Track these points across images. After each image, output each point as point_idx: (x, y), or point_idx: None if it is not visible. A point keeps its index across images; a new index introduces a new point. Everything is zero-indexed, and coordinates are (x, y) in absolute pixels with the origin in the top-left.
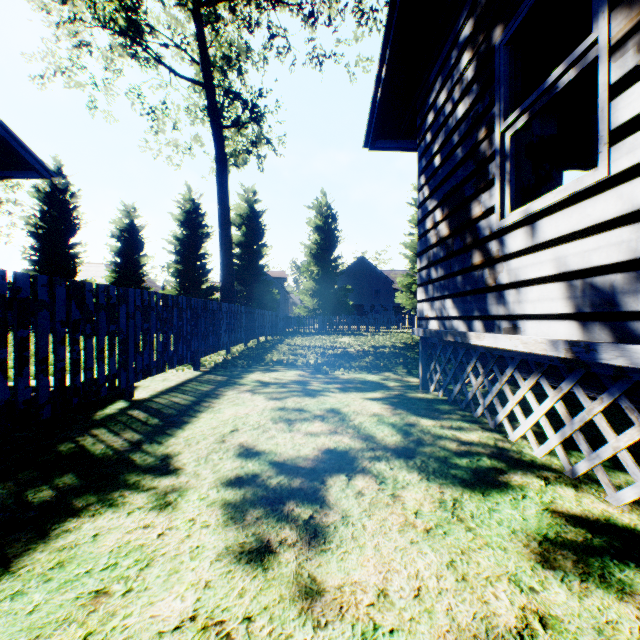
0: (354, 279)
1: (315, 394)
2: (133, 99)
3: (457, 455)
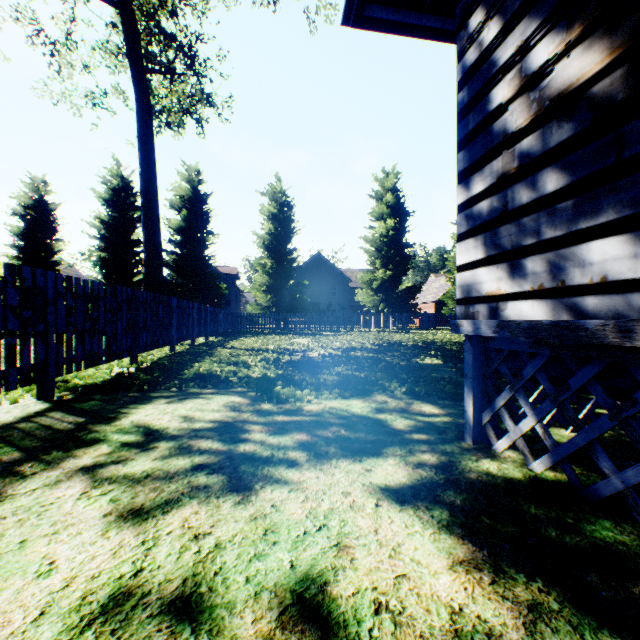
0: (311, 276)
1: (252, 479)
2: (23, 23)
3: None
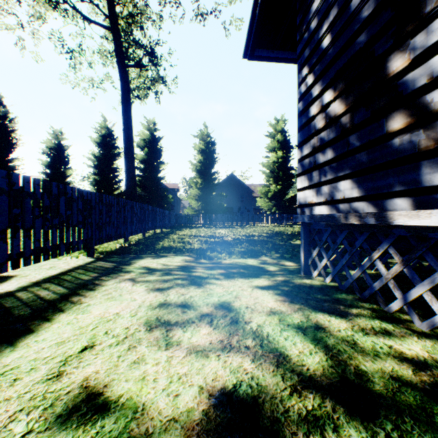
0: (226, 189)
1: (200, 282)
2: (54, 41)
3: (436, 401)
